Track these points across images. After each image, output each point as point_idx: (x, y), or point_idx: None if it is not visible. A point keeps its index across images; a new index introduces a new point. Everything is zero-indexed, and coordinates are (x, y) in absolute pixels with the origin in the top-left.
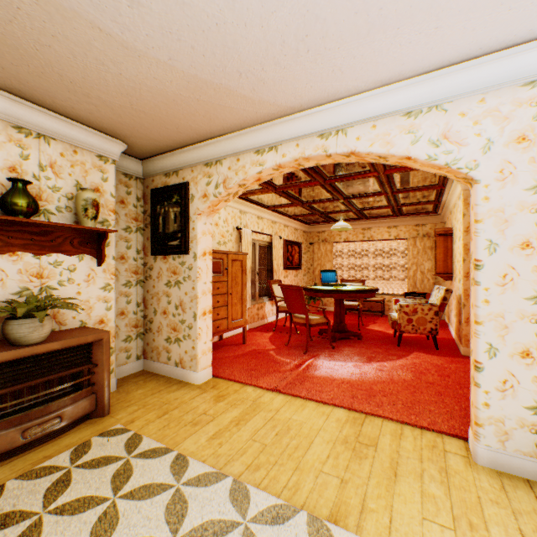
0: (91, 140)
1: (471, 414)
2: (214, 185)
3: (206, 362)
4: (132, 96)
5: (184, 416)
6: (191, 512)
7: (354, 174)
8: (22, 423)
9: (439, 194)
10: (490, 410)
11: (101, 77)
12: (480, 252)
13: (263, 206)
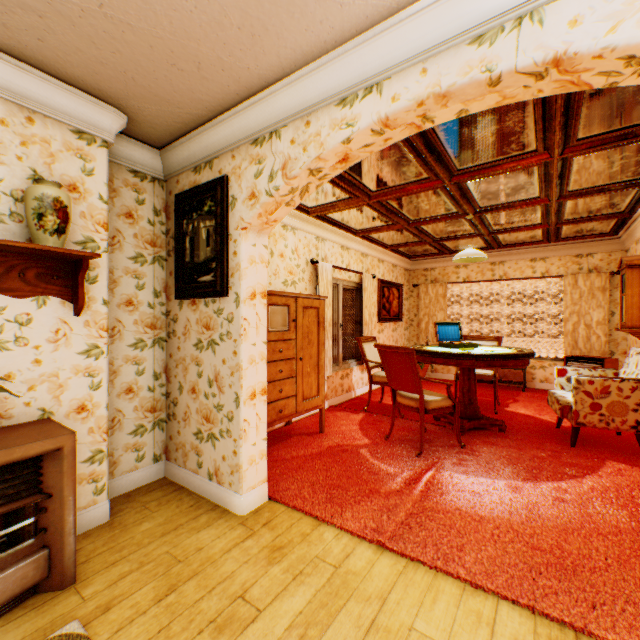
0: (60, 101)
1: None
2: (267, 176)
3: (257, 475)
4: None
5: (202, 602)
6: None
7: (505, 160)
8: None
9: (638, 198)
10: None
11: None
12: None
13: (350, 231)
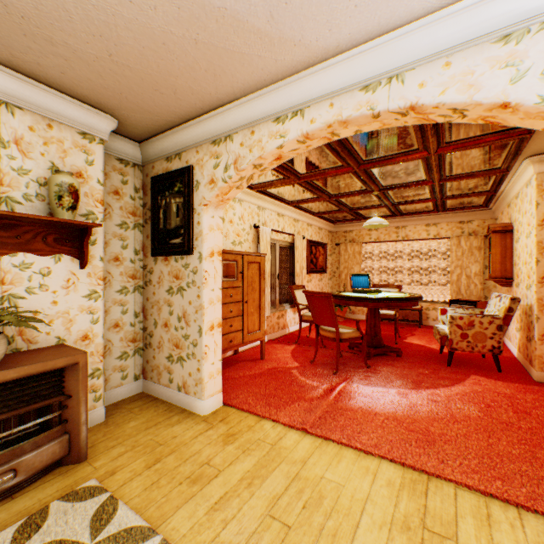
0: (71, 112)
1: None
2: (223, 168)
3: (215, 386)
4: (108, 38)
5: (180, 467)
6: None
7: (397, 155)
8: None
9: (497, 181)
10: None
11: (58, 5)
12: None
13: (284, 202)
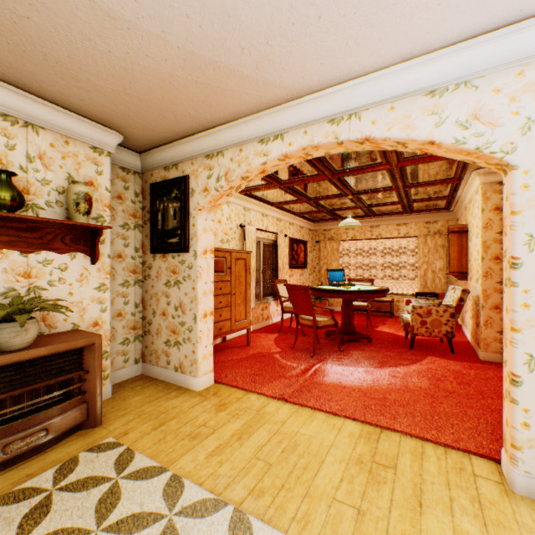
0: (84, 130)
1: (506, 434)
2: (215, 178)
3: (207, 366)
4: (125, 78)
5: (181, 428)
6: None
7: (364, 166)
8: (2, 437)
9: (453, 188)
10: (530, 431)
11: (88, 56)
12: (518, 249)
13: (268, 203)
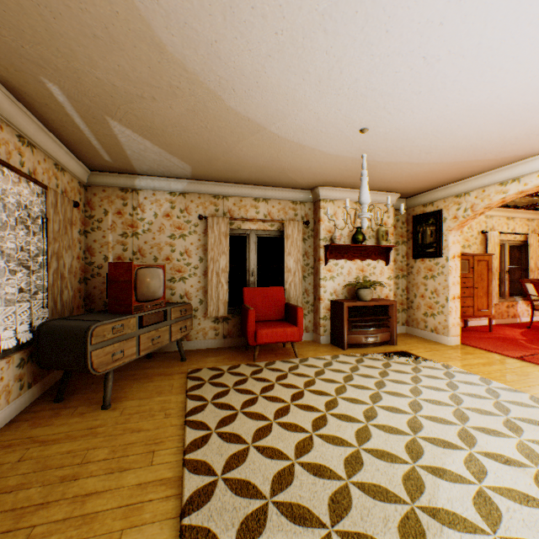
0: (382, 198)
1: None
2: (462, 210)
3: (455, 332)
4: (413, 176)
5: (442, 354)
6: (456, 378)
7: None
8: (364, 334)
9: None
10: None
11: (399, 175)
12: None
13: (513, 207)
